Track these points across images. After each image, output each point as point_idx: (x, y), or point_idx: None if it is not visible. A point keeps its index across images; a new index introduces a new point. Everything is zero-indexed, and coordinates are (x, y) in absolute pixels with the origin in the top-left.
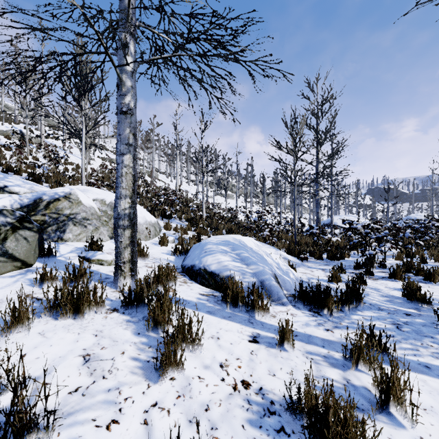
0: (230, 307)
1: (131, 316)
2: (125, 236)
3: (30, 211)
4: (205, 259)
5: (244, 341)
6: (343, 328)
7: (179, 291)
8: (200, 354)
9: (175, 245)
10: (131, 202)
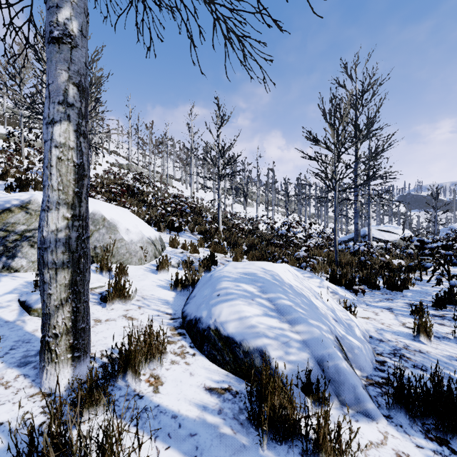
0: (266, 441)
1: None
2: (58, 283)
3: None
4: (217, 310)
5: None
6: None
7: (167, 381)
8: None
9: (176, 276)
10: (72, 217)
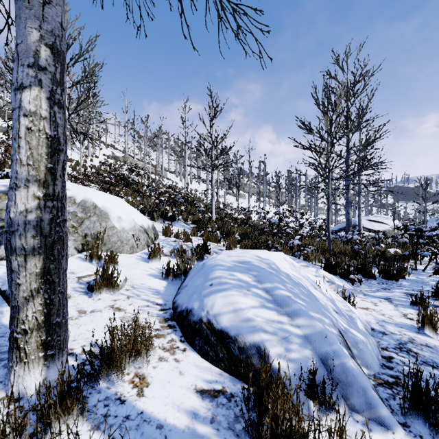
0: None
1: None
2: (28, 271)
3: None
4: (210, 301)
5: None
6: None
7: (153, 382)
8: None
9: (167, 265)
10: (44, 196)
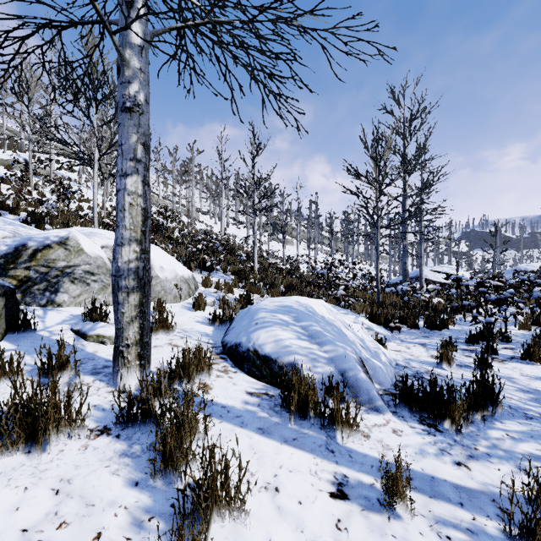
0: (294, 420)
1: (129, 443)
2: (129, 304)
3: (8, 263)
4: (256, 335)
5: (322, 495)
6: (483, 460)
7: (215, 387)
8: (244, 532)
9: (214, 311)
10: (139, 251)
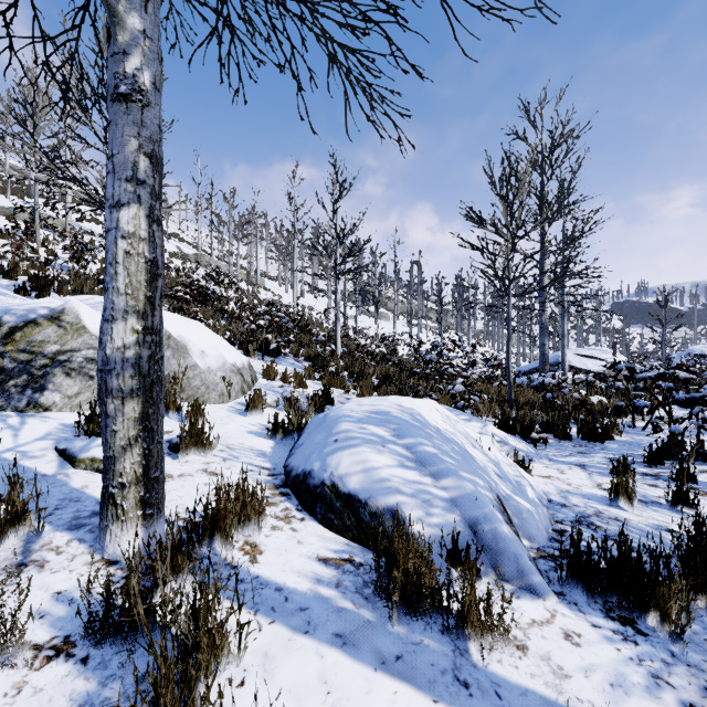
0: (398, 616)
1: (103, 676)
2: (125, 416)
3: None
4: (335, 460)
5: None
6: None
7: (268, 550)
8: None
9: (274, 418)
10: (143, 330)
